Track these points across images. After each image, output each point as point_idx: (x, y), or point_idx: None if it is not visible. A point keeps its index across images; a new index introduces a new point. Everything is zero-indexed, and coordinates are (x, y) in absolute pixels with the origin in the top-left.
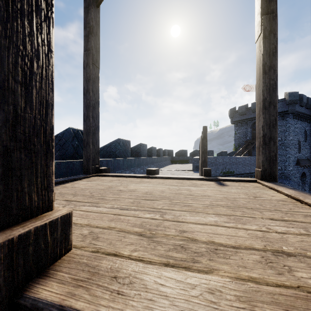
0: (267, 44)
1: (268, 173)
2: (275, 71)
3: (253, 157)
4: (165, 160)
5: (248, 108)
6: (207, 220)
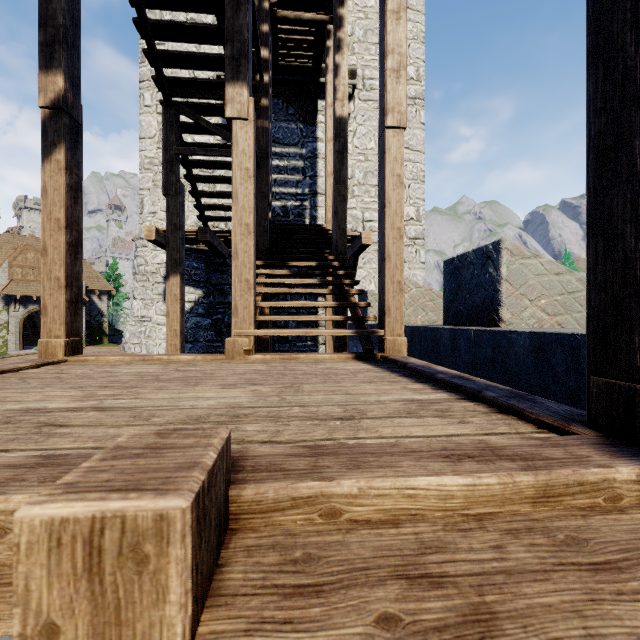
0: None
1: None
2: None
3: None
4: None
5: None
6: (136, 370)
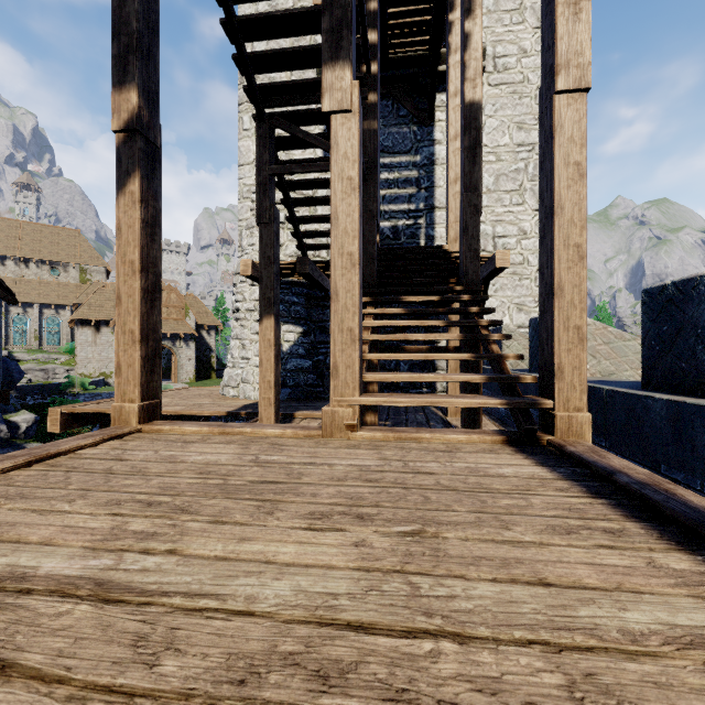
0: None
1: None
2: None
3: None
4: None
5: None
6: (207, 456)
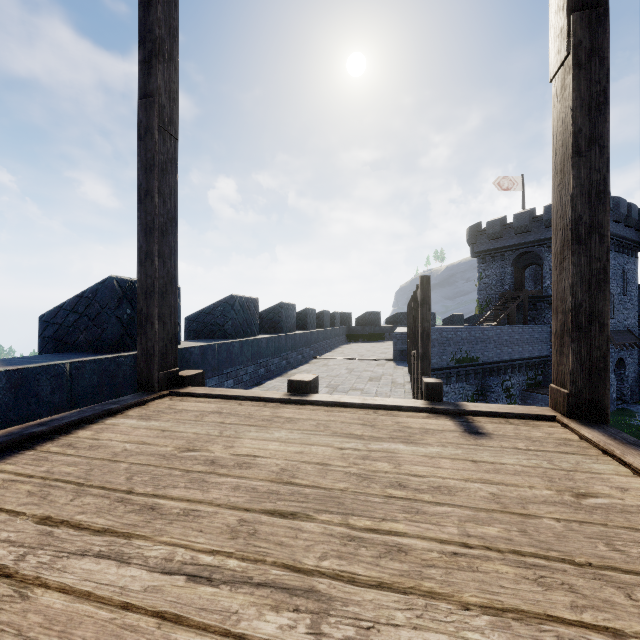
0: (582, 83)
1: (587, 400)
2: (604, 150)
3: (518, 328)
4: (336, 335)
5: (507, 224)
6: None
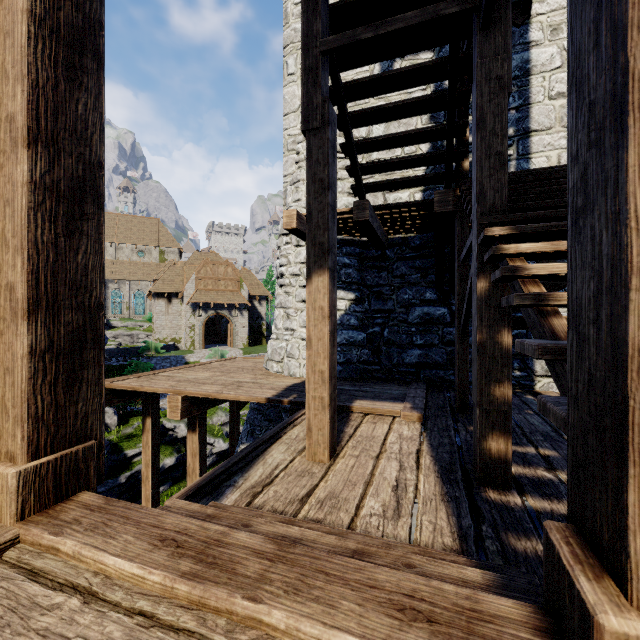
0: None
1: None
2: None
3: None
4: None
5: None
6: None
